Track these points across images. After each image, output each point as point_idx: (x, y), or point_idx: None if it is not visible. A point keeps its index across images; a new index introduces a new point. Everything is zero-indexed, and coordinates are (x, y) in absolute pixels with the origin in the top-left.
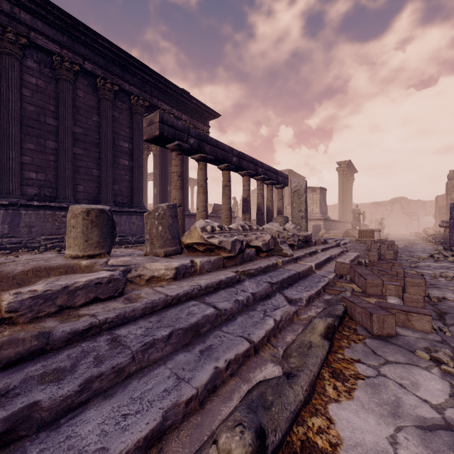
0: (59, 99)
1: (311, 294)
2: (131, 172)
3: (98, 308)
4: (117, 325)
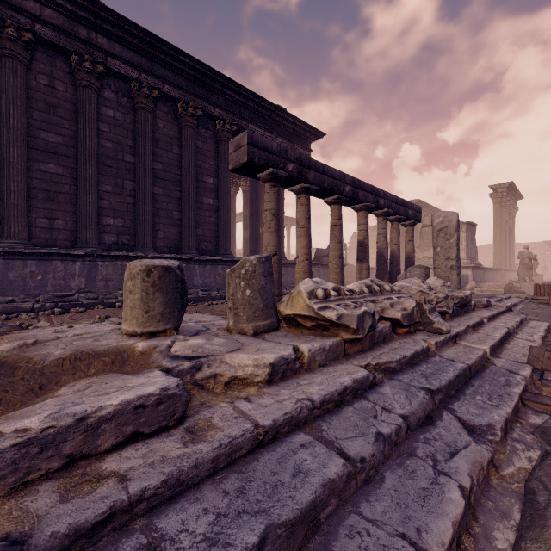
0: (137, 132)
1: (506, 414)
2: (216, 213)
3: (136, 455)
4: (164, 501)
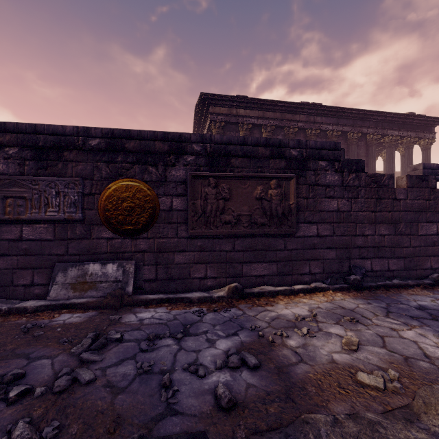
0: None
1: None
2: None
3: None
4: None
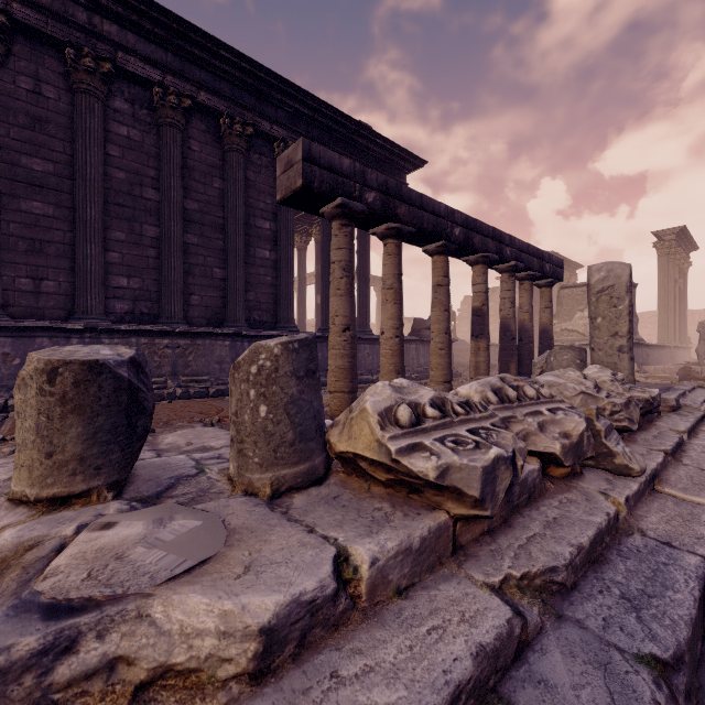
0: (161, 157)
1: None
2: (275, 270)
3: None
4: None
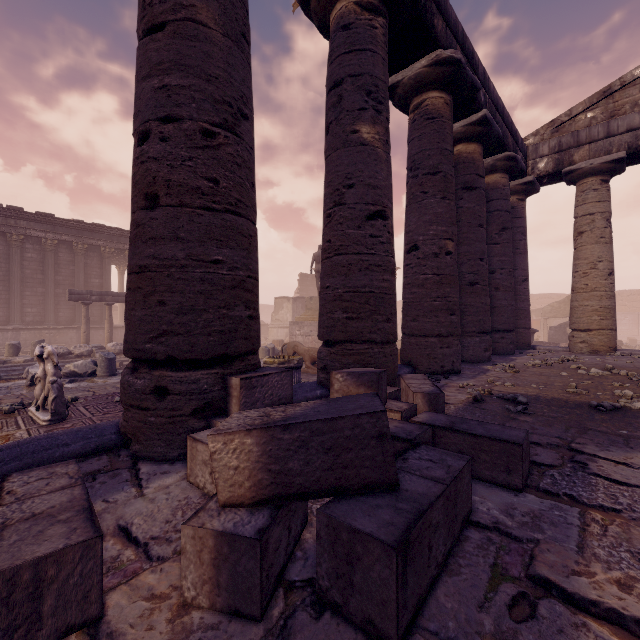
0: (45, 263)
1: None
2: None
3: None
4: None
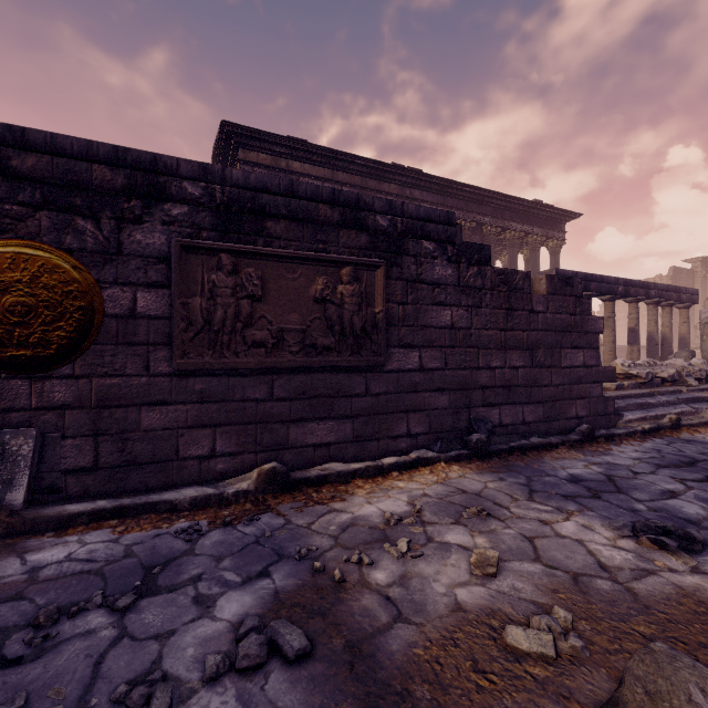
0: None
1: None
2: None
3: None
4: None
